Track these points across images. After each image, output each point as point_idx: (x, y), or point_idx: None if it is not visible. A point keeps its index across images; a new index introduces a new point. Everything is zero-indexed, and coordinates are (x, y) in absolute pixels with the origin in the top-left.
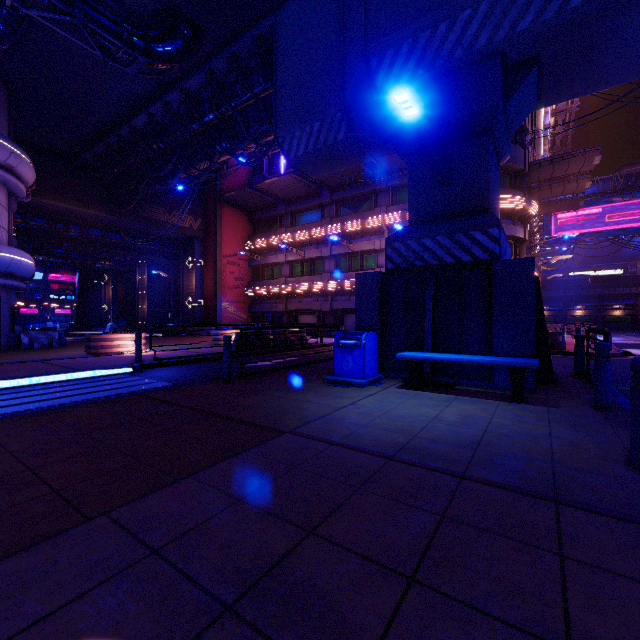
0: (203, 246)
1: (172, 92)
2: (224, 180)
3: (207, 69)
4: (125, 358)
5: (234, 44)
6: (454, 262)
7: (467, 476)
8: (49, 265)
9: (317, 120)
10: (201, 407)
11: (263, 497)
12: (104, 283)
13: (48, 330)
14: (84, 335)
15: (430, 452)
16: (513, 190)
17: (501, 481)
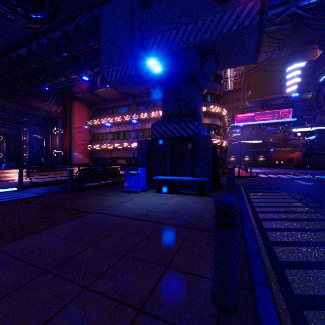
0: (63, 122)
1: (42, 38)
2: (75, 87)
3: (63, 29)
4: (12, 183)
5: (78, 19)
6: (180, 136)
7: (164, 223)
8: None
9: (121, 64)
10: (53, 204)
11: (74, 236)
12: (0, 141)
13: None
14: None
15: (154, 216)
16: (216, 103)
17: (176, 224)
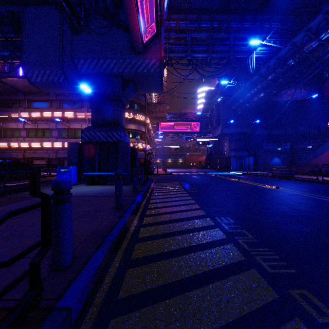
0: None
1: None
2: None
3: None
4: None
5: None
6: (107, 141)
7: (94, 196)
8: None
9: (48, 69)
10: None
11: None
12: None
13: None
14: None
15: (87, 195)
16: (141, 112)
17: (102, 196)
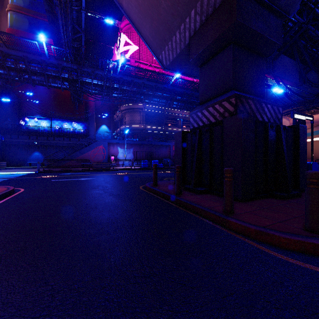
0: None
1: None
2: None
3: None
4: None
5: None
6: None
7: None
8: None
9: None
10: None
11: None
12: None
13: None
14: None
15: None
16: None
17: None
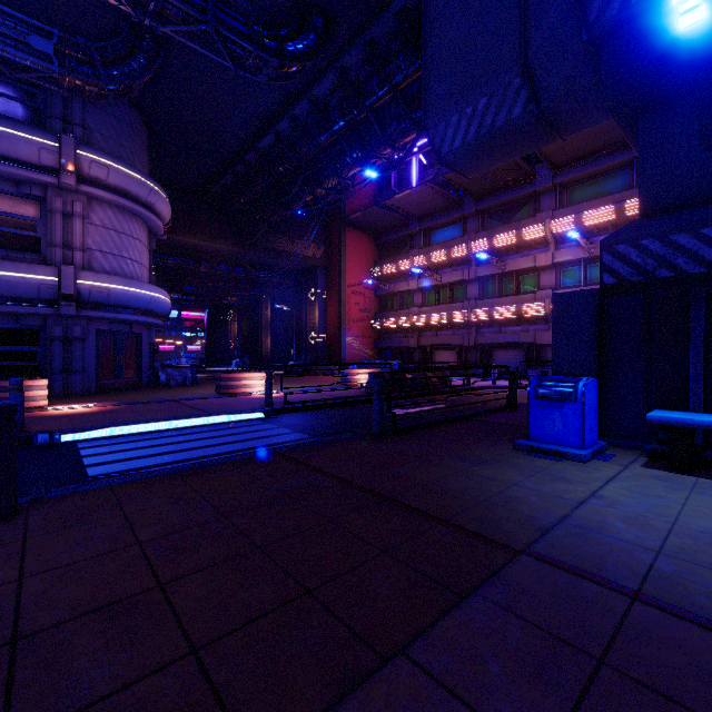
0: (326, 276)
1: (300, 103)
2: (348, 201)
3: (339, 67)
4: (254, 400)
5: (371, 28)
6: None
7: None
8: (183, 303)
9: (483, 95)
10: (362, 482)
11: None
12: (230, 319)
13: (182, 367)
14: (213, 372)
15: None
16: None
17: None
